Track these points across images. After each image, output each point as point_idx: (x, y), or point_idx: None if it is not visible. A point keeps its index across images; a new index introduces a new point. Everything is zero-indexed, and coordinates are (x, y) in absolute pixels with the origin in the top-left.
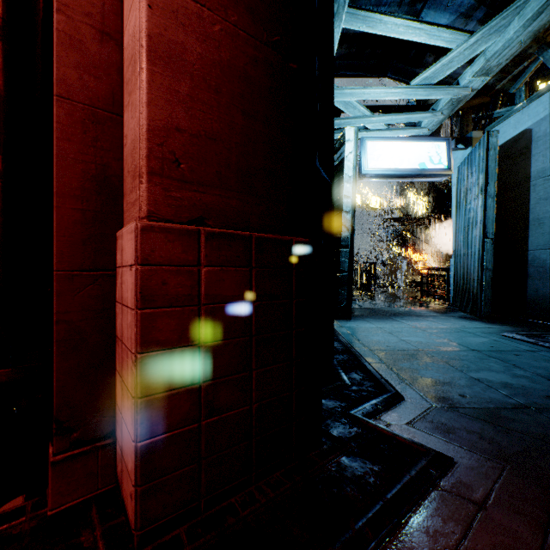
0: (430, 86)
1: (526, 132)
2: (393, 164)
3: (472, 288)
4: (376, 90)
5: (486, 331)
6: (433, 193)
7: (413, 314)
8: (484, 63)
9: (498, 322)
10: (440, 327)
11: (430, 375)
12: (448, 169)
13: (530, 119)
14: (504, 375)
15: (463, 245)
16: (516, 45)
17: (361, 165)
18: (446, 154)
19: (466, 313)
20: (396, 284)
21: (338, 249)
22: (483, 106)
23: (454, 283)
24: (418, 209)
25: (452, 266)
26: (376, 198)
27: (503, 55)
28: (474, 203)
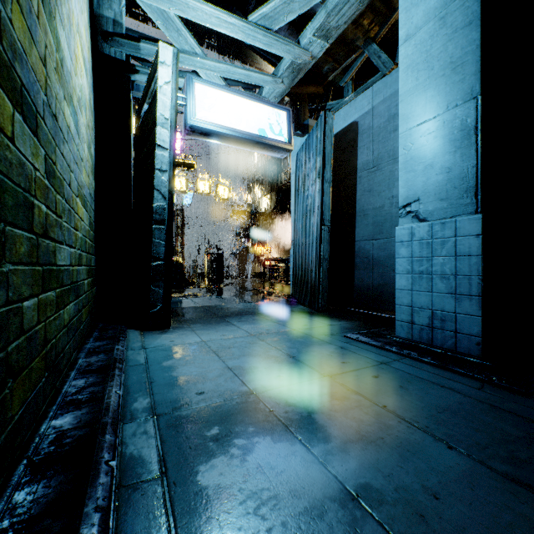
0: (271, 32)
1: (354, 125)
2: (229, 122)
3: (310, 279)
4: (205, 7)
5: (329, 331)
6: (275, 192)
7: (254, 312)
8: (325, 17)
9: (335, 316)
10: (281, 331)
11: (262, 513)
12: (289, 143)
13: (357, 111)
14: (389, 451)
15: (302, 234)
16: (355, 4)
17: (187, 112)
18: (287, 126)
19: (304, 305)
20: (245, 275)
21: (150, 226)
22: (317, 98)
23: (293, 274)
24: (263, 205)
25: (291, 257)
26: (225, 189)
27: (343, 13)
28: (312, 188)
